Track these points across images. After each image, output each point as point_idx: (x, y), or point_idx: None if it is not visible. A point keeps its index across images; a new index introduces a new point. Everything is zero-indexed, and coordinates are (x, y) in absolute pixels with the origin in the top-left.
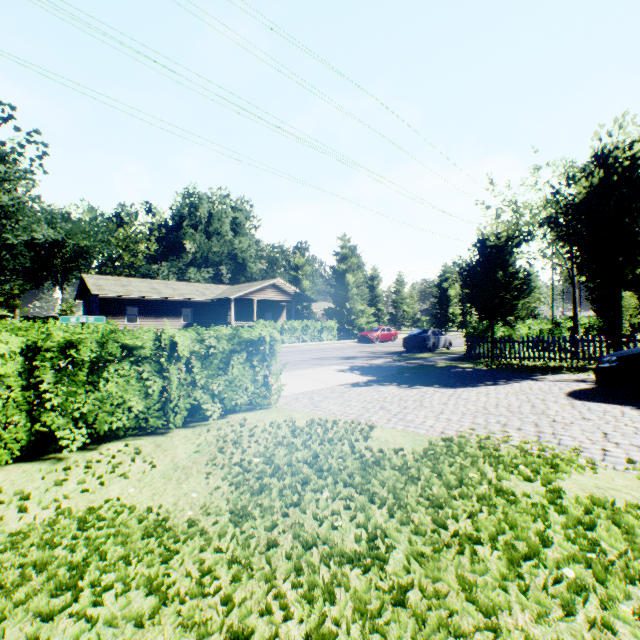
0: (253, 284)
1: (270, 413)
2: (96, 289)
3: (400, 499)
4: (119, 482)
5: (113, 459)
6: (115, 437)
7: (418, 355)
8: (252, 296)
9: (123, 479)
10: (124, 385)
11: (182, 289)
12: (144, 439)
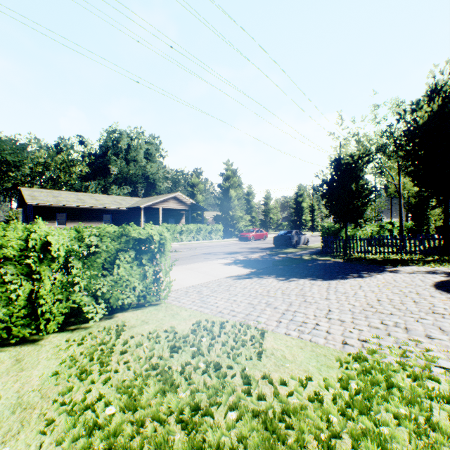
0: (159, 196)
1: (157, 311)
2: (30, 199)
3: None
4: None
5: None
6: None
7: (285, 250)
8: (158, 205)
9: None
10: None
11: (103, 200)
12: (7, 351)
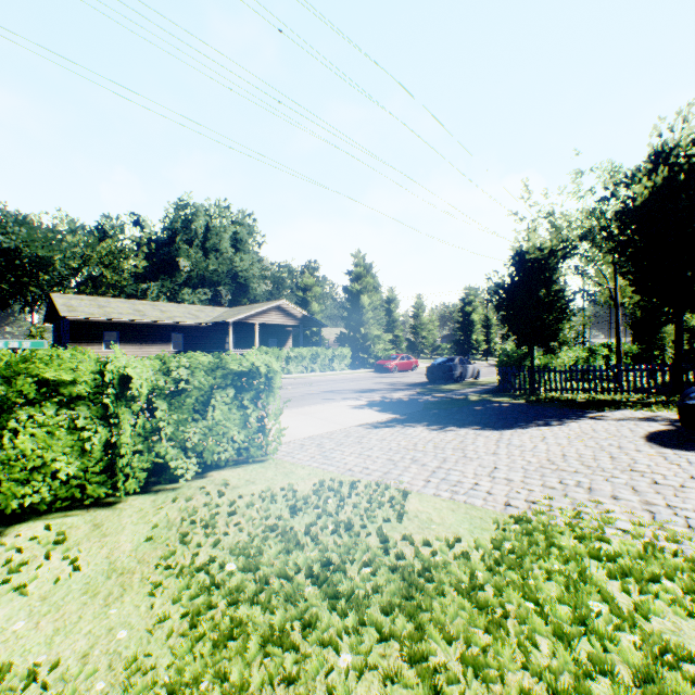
0: (255, 306)
1: (265, 469)
2: (66, 310)
3: (488, 680)
4: (8, 603)
5: (18, 554)
6: (37, 512)
7: (444, 387)
8: (253, 319)
9: (17, 596)
10: (45, 439)
11: (172, 311)
12: (79, 515)
